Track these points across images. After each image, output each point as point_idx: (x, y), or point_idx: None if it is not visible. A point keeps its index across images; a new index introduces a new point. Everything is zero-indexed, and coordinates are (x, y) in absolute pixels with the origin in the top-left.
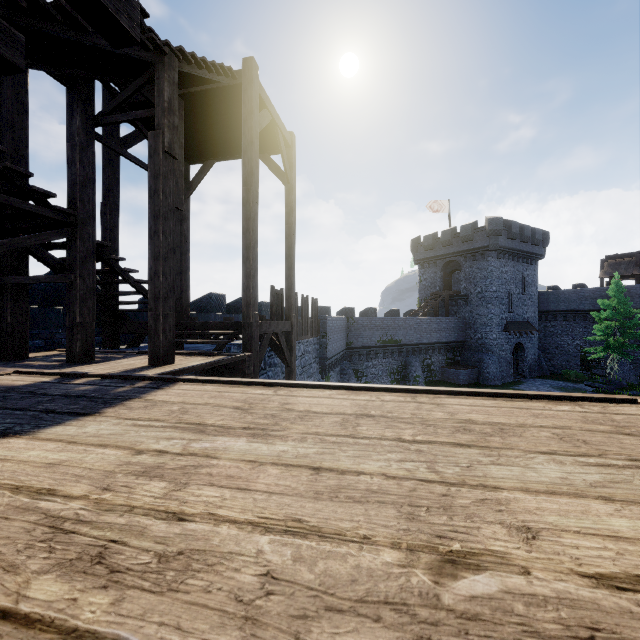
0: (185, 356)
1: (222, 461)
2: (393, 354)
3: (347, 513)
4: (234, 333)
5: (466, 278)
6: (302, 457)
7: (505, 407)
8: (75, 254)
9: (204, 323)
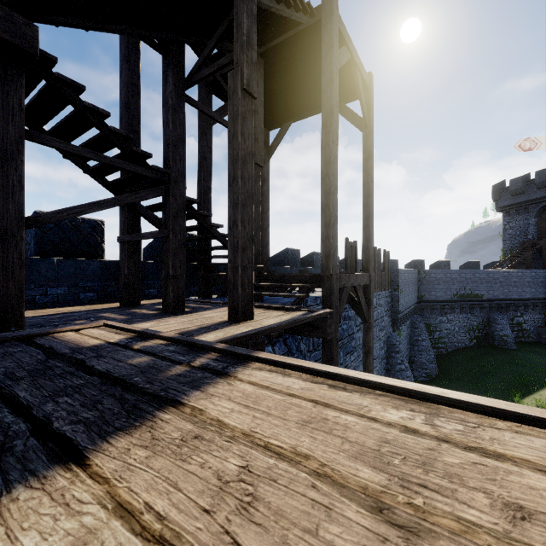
0: (264, 309)
1: None
2: (472, 309)
3: None
4: (312, 286)
5: None
6: None
7: None
8: (168, 210)
9: (282, 276)
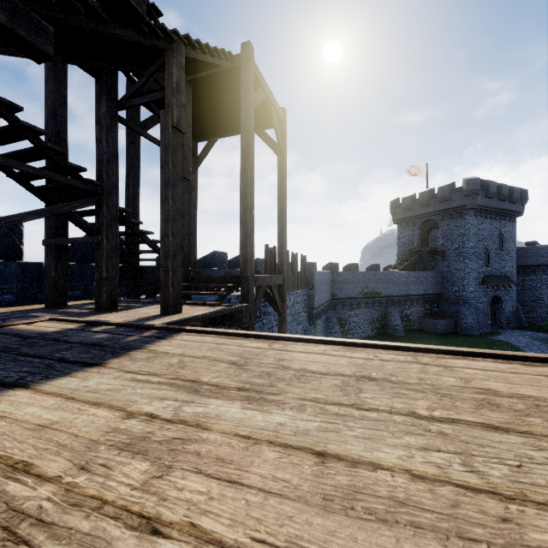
0: (191, 306)
1: (213, 434)
2: (374, 305)
3: (371, 543)
4: (233, 286)
5: (443, 235)
6: (302, 434)
7: (526, 373)
8: (102, 219)
9: (208, 277)
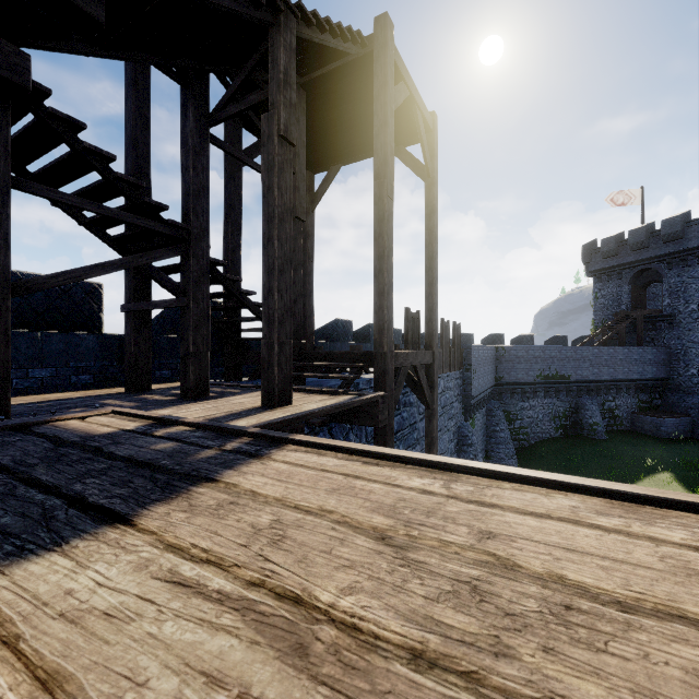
0: (306, 394)
1: None
2: (558, 393)
3: None
4: (363, 366)
5: (671, 292)
6: None
7: None
8: (188, 274)
9: (328, 353)
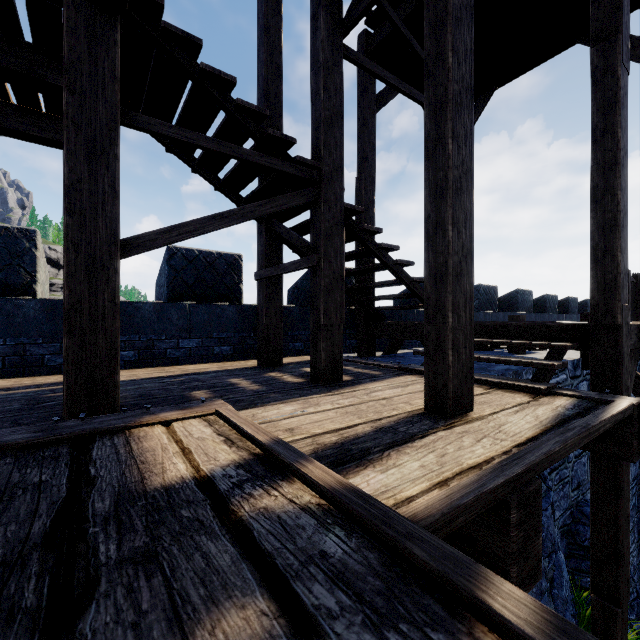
0: (476, 386)
1: None
2: None
3: None
4: (572, 347)
5: None
6: None
7: None
8: (319, 225)
9: (499, 326)
